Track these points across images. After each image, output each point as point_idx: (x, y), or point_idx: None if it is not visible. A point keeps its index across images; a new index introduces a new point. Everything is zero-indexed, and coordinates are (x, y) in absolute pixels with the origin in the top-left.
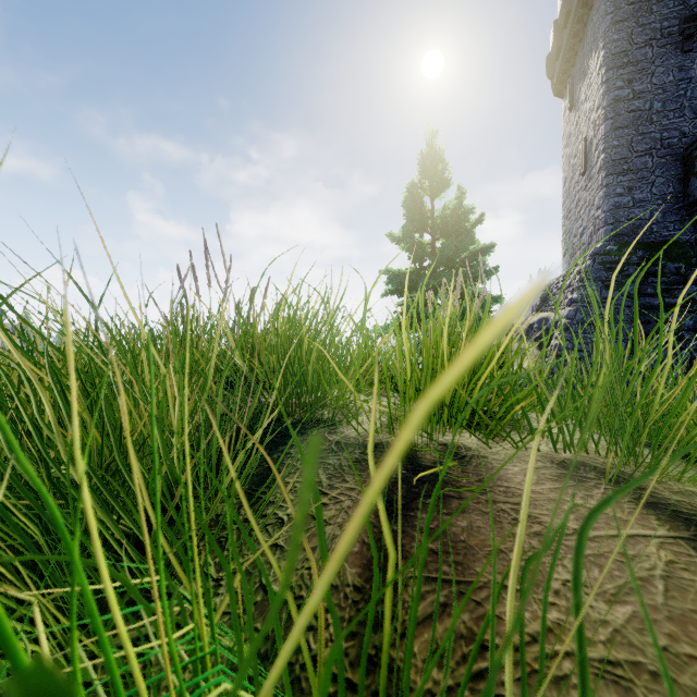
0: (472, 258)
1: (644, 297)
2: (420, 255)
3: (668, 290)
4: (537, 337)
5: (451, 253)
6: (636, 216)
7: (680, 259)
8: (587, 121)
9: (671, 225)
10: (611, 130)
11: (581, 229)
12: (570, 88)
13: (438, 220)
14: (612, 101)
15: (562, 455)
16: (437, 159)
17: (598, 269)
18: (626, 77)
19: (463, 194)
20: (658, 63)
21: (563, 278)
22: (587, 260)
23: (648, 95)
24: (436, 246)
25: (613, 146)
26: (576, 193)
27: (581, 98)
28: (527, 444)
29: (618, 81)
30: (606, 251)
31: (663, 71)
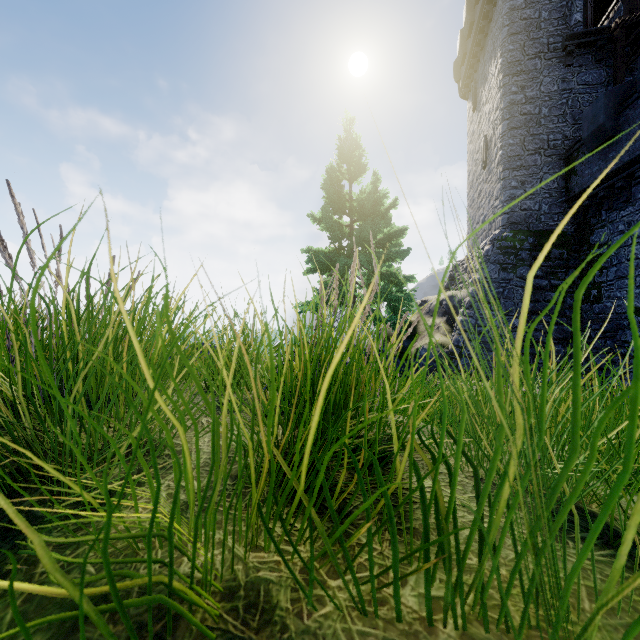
0: (387, 240)
1: (534, 279)
2: (339, 235)
3: (553, 273)
4: (445, 312)
5: (367, 234)
6: (528, 207)
7: (563, 246)
8: (487, 121)
9: (556, 216)
10: (507, 129)
11: (482, 217)
12: (473, 91)
13: (356, 203)
14: (508, 104)
15: (437, 639)
16: (355, 145)
17: (496, 253)
18: (520, 84)
19: (379, 179)
20: (545, 74)
21: (468, 260)
22: (487, 245)
23: (537, 101)
24: (354, 228)
25: (509, 144)
26: (478, 185)
27: (482, 100)
28: (383, 583)
29: (513, 86)
30: (503, 237)
31: (550, 81)
